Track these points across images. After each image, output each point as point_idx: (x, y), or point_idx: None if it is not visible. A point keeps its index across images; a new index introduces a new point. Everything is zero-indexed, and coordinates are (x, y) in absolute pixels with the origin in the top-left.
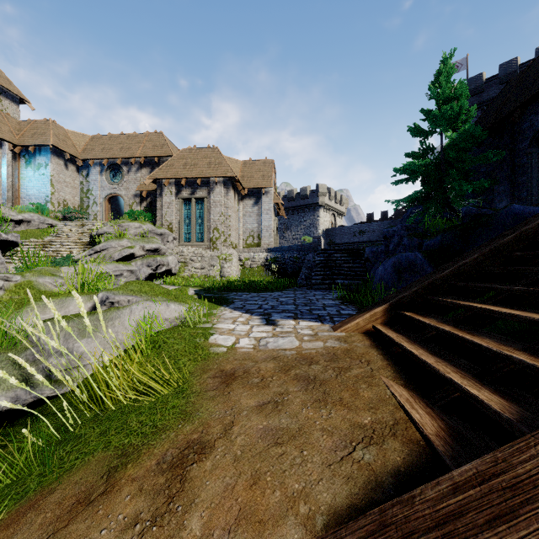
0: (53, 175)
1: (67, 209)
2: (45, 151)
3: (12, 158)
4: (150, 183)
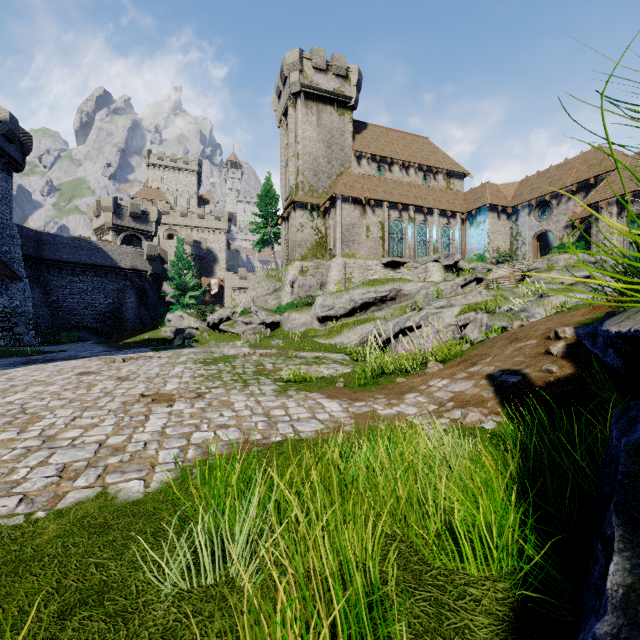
0: (489, 228)
1: (500, 254)
2: (483, 210)
3: (461, 224)
4: (584, 209)
